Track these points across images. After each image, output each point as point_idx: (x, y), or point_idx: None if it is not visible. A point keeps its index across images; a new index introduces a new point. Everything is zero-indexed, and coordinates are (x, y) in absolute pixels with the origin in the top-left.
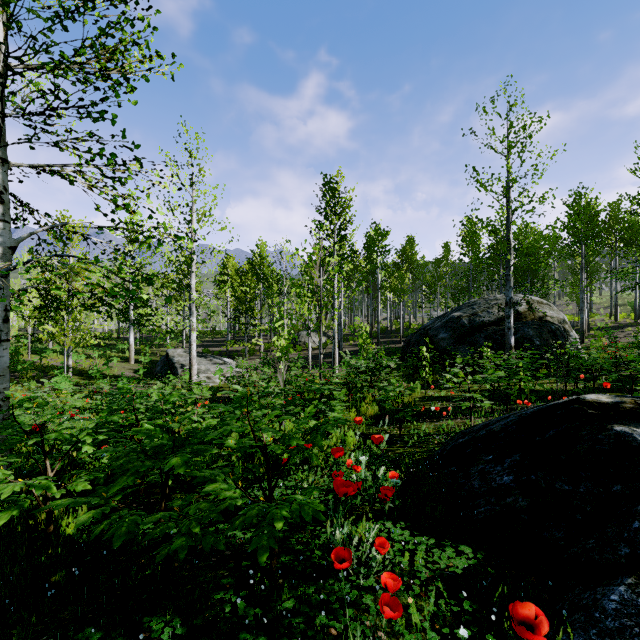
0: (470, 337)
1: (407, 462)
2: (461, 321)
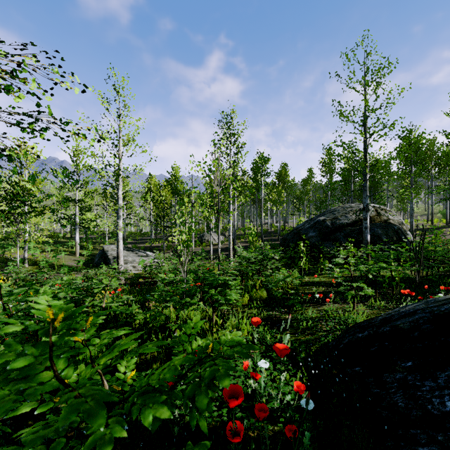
0: (333, 235)
1: (304, 356)
2: (325, 223)
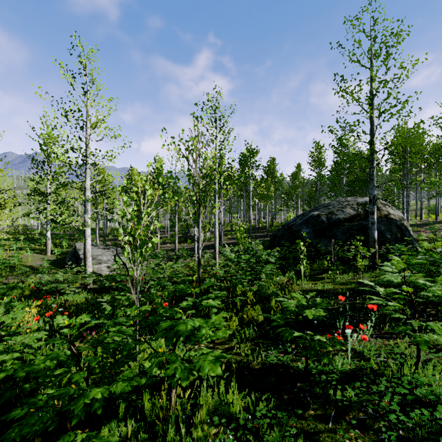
0: (329, 232)
1: None
2: (320, 218)
